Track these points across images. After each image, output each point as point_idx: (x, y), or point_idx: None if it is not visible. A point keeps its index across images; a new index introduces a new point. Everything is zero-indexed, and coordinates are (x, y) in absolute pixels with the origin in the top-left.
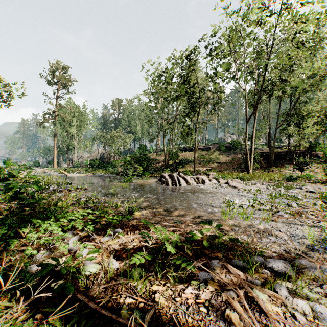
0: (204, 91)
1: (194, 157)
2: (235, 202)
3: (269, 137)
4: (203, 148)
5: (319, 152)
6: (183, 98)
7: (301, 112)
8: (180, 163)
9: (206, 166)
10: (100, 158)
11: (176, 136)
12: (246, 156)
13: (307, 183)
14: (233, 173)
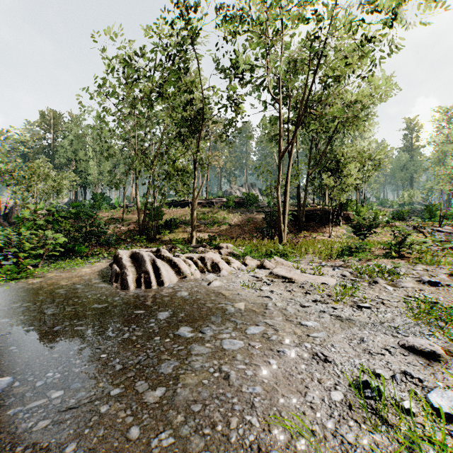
0: (207, 103)
1: (192, 215)
2: (405, 403)
3: (297, 188)
4: (202, 203)
5: (350, 212)
6: (172, 114)
7: (336, 156)
8: (167, 225)
9: (209, 231)
10: (5, 215)
11: (158, 178)
12: (278, 213)
13: (378, 259)
14: (259, 243)
